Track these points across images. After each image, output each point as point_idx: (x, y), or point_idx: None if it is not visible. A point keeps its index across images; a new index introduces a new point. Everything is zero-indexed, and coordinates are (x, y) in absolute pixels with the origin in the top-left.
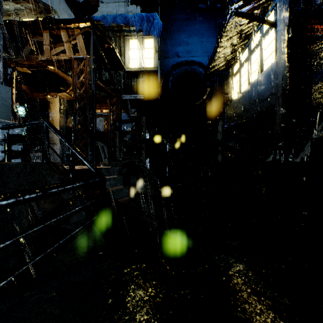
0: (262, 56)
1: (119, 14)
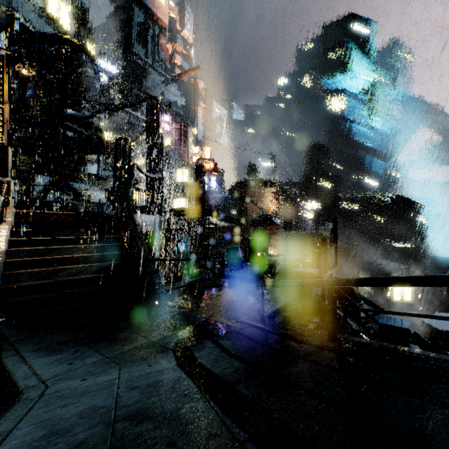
0: None
1: None
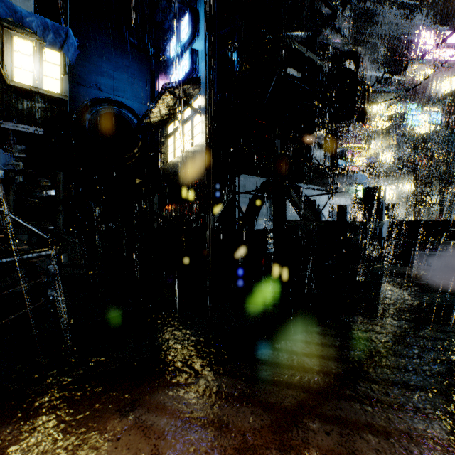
0: (193, 131)
1: (1, 0)
